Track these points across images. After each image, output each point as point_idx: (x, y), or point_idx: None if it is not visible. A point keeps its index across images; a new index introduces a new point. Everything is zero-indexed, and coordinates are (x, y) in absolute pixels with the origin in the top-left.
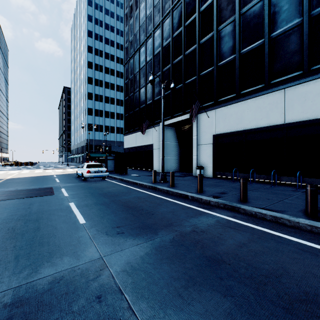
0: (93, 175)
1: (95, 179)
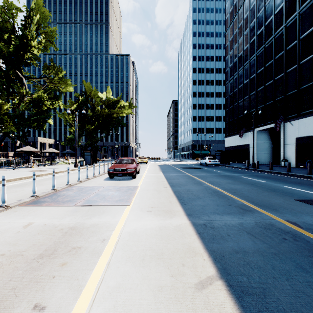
0: (212, 163)
1: (212, 166)
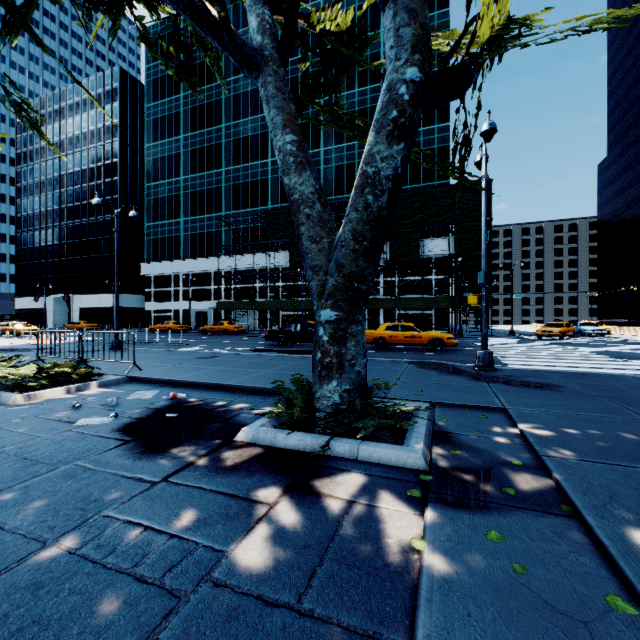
0: None
1: None
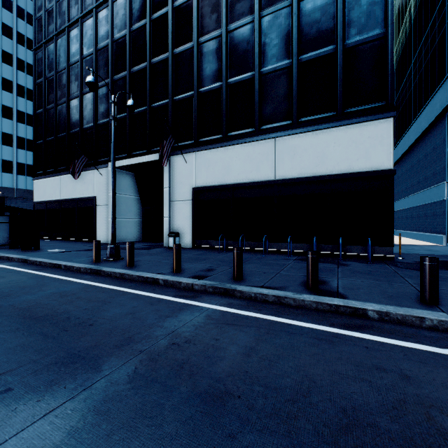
0: None
1: None
